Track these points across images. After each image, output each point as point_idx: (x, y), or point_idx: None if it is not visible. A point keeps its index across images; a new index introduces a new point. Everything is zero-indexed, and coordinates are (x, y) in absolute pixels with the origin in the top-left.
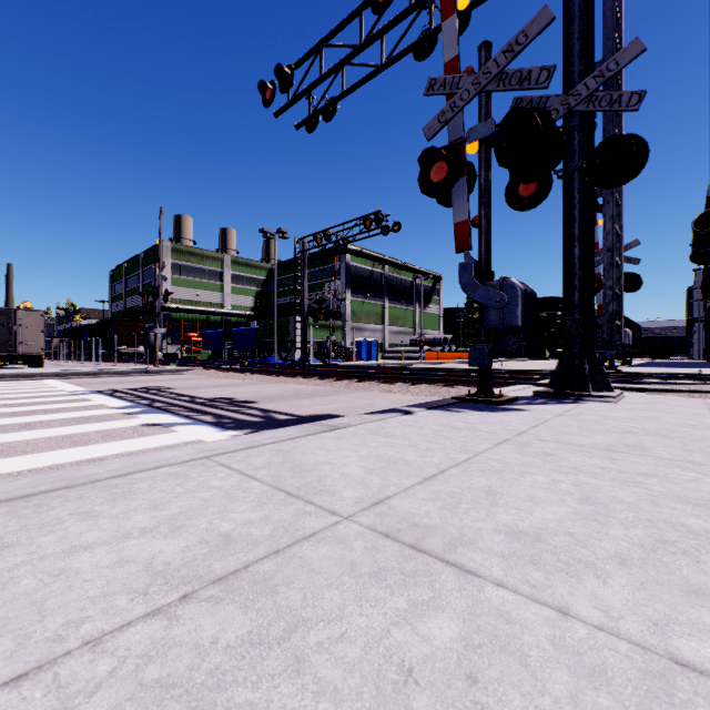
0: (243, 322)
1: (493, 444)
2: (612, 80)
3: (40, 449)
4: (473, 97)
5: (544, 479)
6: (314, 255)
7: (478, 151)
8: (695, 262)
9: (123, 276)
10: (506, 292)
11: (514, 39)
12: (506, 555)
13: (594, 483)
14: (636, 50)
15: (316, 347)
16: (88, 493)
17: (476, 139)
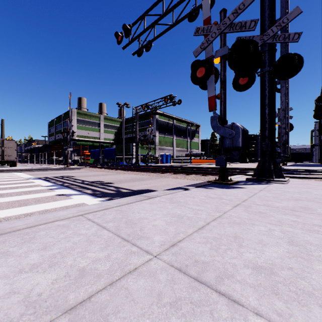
0: (109, 146)
1: (231, 206)
2: (285, 27)
3: (2, 208)
4: (217, 35)
5: (264, 229)
6: (141, 115)
7: (220, 62)
8: (315, 118)
9: (54, 125)
10: (234, 130)
11: (237, 7)
12: (256, 286)
13: (292, 231)
14: (297, 12)
15: (142, 157)
16: (9, 238)
17: (219, 56)
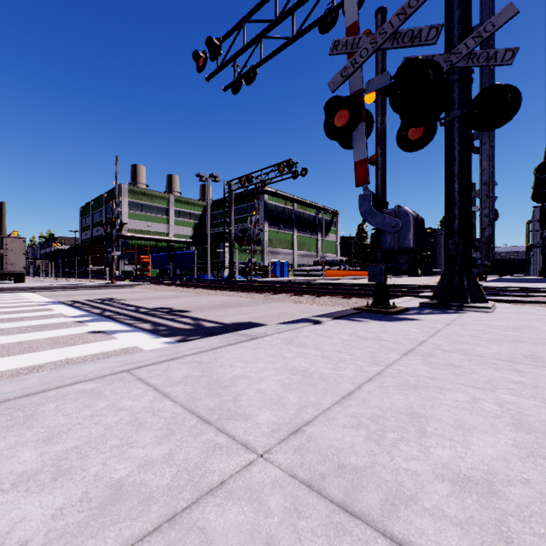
0: (184, 247)
1: (399, 354)
2: (488, 40)
3: None
4: (371, 54)
5: (463, 397)
6: (239, 195)
7: (375, 100)
8: (535, 200)
9: (90, 212)
10: (400, 218)
11: (406, 3)
12: (463, 523)
13: (516, 402)
14: (510, 13)
15: (241, 267)
16: None
17: (373, 89)
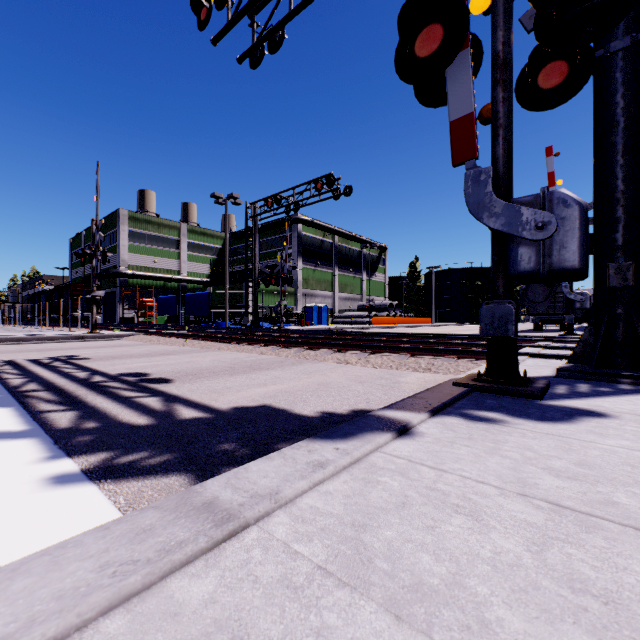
0: (199, 288)
1: None
2: None
3: None
4: None
5: None
6: (267, 225)
7: (492, 3)
8: None
9: (82, 244)
10: (551, 212)
11: None
12: None
13: None
14: None
15: (269, 312)
16: None
17: None
